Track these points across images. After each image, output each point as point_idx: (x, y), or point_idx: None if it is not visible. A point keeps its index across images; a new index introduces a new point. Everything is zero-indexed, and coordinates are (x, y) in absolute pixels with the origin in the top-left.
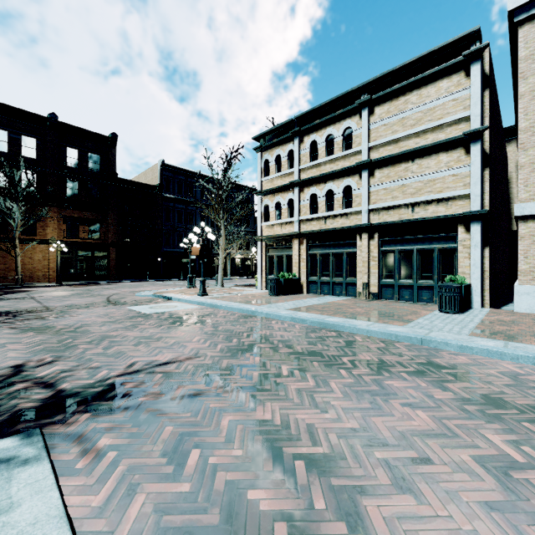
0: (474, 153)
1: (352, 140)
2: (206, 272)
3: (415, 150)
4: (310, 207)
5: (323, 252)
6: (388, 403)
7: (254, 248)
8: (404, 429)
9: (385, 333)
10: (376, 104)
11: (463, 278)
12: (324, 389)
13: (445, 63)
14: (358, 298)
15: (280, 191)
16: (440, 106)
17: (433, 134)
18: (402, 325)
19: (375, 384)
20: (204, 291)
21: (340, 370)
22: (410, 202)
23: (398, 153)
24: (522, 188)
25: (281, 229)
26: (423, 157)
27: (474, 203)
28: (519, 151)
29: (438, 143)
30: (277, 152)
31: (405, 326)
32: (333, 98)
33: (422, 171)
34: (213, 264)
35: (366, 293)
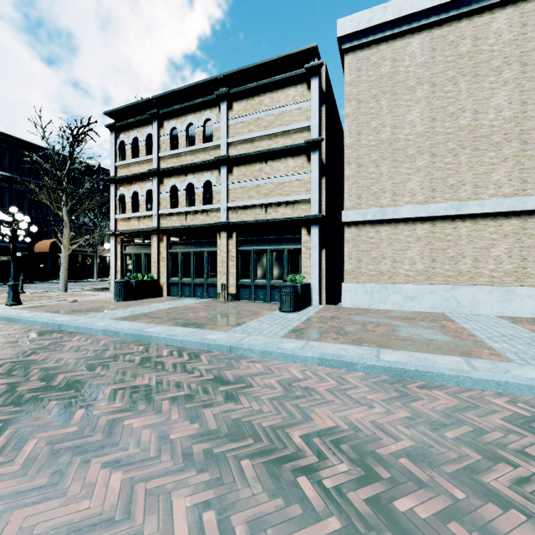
0: (313, 161)
1: (213, 133)
2: None
3: (267, 152)
4: (171, 201)
5: (184, 251)
6: (85, 466)
7: (107, 245)
8: (50, 526)
9: (198, 342)
10: (234, 99)
11: (301, 278)
12: (0, 460)
13: (291, 72)
14: (218, 299)
15: (138, 179)
16: (288, 113)
17: (283, 138)
18: (228, 330)
19: (107, 428)
20: (16, 299)
21: (78, 411)
22: (263, 203)
23: (253, 152)
24: (347, 197)
25: (139, 223)
26: (274, 160)
27: (313, 208)
28: (345, 164)
29: (286, 147)
30: (135, 134)
31: (229, 331)
32: (193, 84)
33: (274, 173)
34: (74, 263)
35: (225, 294)
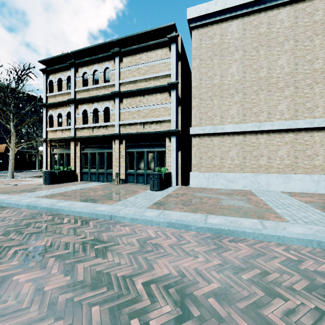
0: (173, 96)
1: (110, 77)
2: (15, 166)
3: (144, 89)
4: (83, 119)
5: (91, 152)
6: None
7: (41, 147)
8: None
9: (90, 213)
10: (124, 55)
11: (164, 169)
12: None
13: (159, 40)
14: (113, 182)
15: (61, 105)
16: (157, 65)
17: (154, 81)
18: (113, 203)
19: None
20: None
21: None
22: (142, 121)
23: (135, 89)
24: (193, 119)
25: (62, 134)
26: (149, 94)
27: (173, 125)
28: (192, 98)
29: (156, 87)
30: (59, 76)
31: (113, 204)
32: (97, 44)
33: (148, 103)
34: (23, 160)
35: (118, 180)
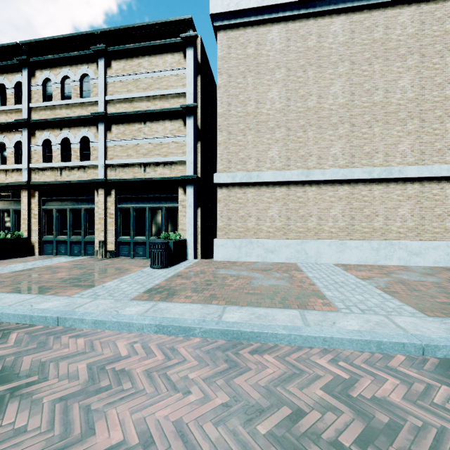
0: (189, 126)
1: (91, 89)
2: None
3: (146, 113)
4: (44, 155)
5: (59, 208)
6: None
7: None
8: None
9: (18, 314)
10: (113, 57)
11: (174, 234)
12: None
13: (168, 39)
14: (95, 256)
15: (4, 129)
16: (166, 78)
17: (161, 101)
18: (75, 294)
19: None
20: None
21: None
22: (142, 162)
23: (131, 112)
24: (219, 161)
25: (6, 177)
26: (153, 121)
27: (189, 169)
28: (218, 131)
29: (163, 110)
30: (1, 80)
31: (74, 295)
32: (67, 35)
33: (152, 134)
34: None
35: (103, 252)
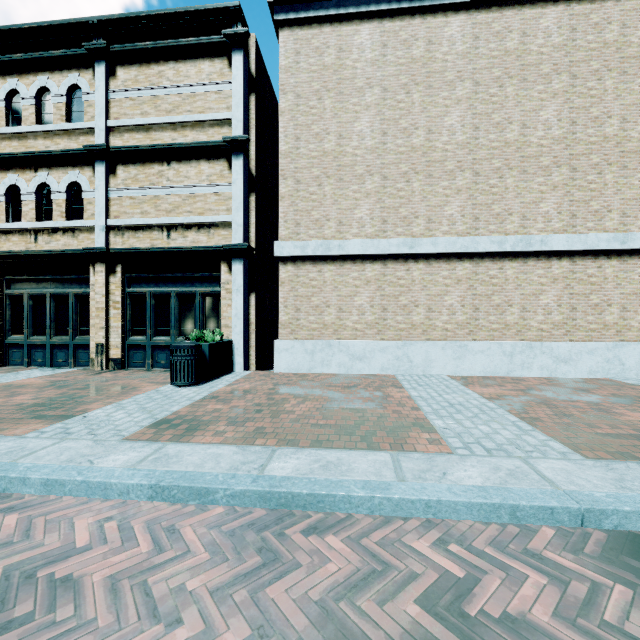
0: (236, 169)
1: (84, 110)
2: None
3: (170, 148)
4: (9, 210)
5: (33, 292)
6: None
7: None
8: None
9: None
10: (119, 62)
11: (212, 334)
12: None
13: (205, 37)
14: (91, 368)
15: None
16: (201, 95)
17: (193, 131)
18: (32, 431)
19: None
20: None
21: None
22: (164, 223)
23: (147, 146)
24: (282, 223)
25: None
26: (182, 161)
27: (236, 234)
28: (280, 179)
29: (197, 145)
30: None
31: (28, 434)
32: (45, 23)
33: (181, 181)
34: None
35: (102, 360)
